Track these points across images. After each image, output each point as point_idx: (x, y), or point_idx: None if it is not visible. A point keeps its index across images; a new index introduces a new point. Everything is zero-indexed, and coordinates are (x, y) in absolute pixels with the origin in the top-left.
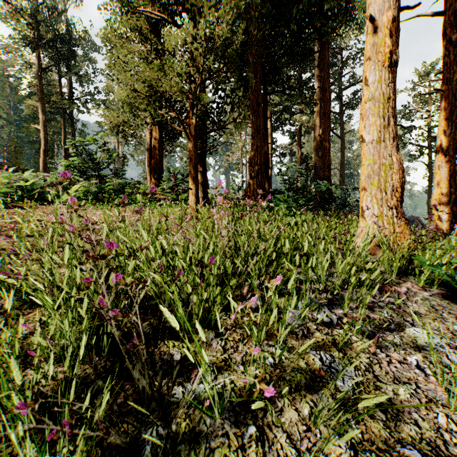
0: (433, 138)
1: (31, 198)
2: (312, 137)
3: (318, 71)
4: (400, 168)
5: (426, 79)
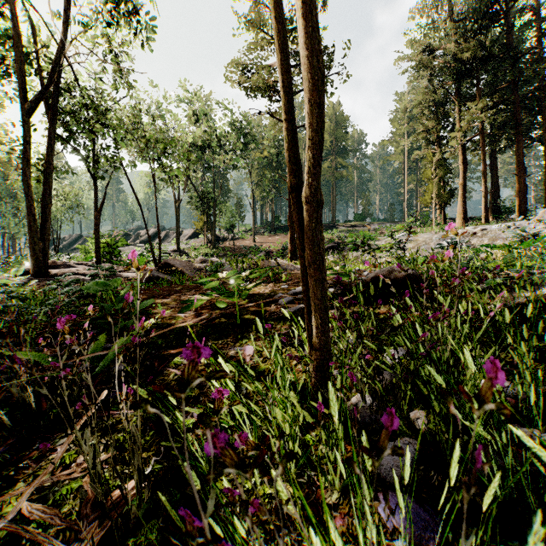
0: None
1: (399, 229)
2: None
3: None
4: (463, 211)
5: None
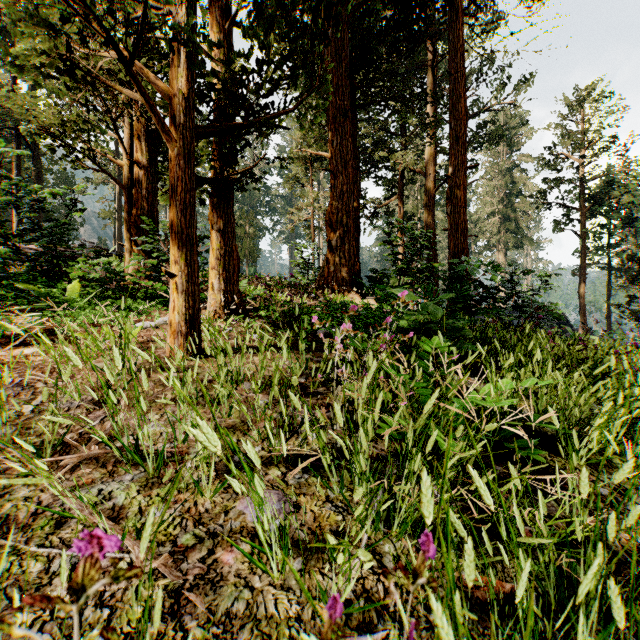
0: (588, 196)
1: None
2: (415, 191)
3: (433, 84)
4: None
5: (579, 111)
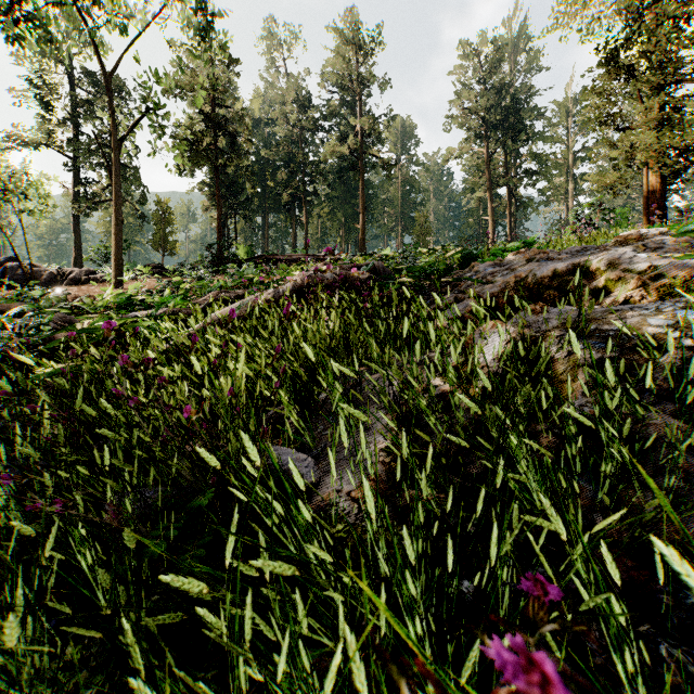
0: None
1: None
2: None
3: None
4: None
5: None
